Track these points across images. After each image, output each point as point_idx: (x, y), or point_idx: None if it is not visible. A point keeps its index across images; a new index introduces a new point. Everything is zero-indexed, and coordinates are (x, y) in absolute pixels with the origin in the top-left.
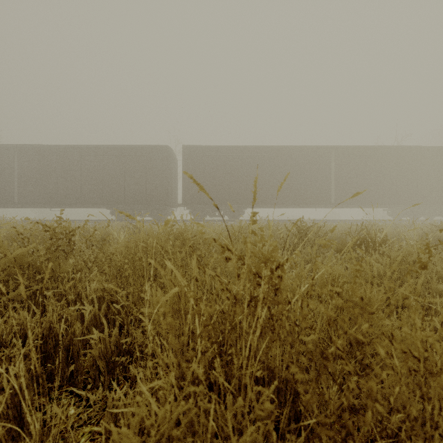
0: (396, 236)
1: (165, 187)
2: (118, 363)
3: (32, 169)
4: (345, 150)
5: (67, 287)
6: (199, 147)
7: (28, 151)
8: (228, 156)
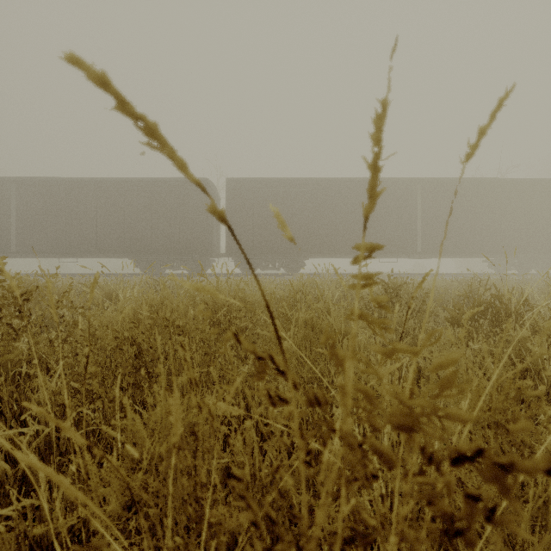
0: (515, 296)
1: (204, 232)
2: (68, 550)
3: (35, 208)
4: (434, 184)
5: (3, 391)
6: (247, 180)
7: (29, 185)
8: (285, 191)
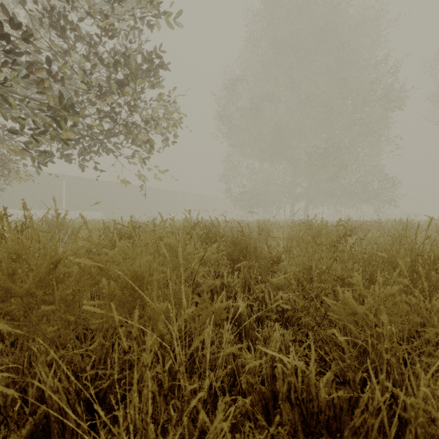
0: None
1: None
2: None
3: None
4: (72, 178)
5: None
6: None
7: None
8: None
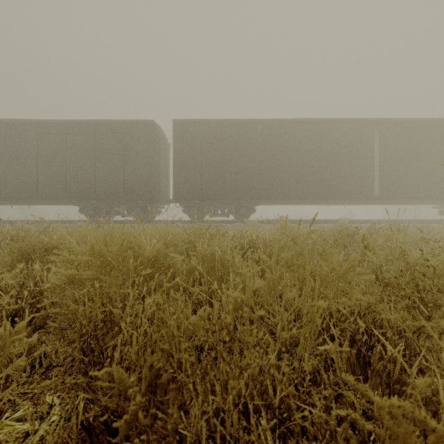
0: None
1: (150, 176)
2: None
3: None
4: (393, 125)
5: None
6: (194, 121)
7: None
8: (235, 133)
